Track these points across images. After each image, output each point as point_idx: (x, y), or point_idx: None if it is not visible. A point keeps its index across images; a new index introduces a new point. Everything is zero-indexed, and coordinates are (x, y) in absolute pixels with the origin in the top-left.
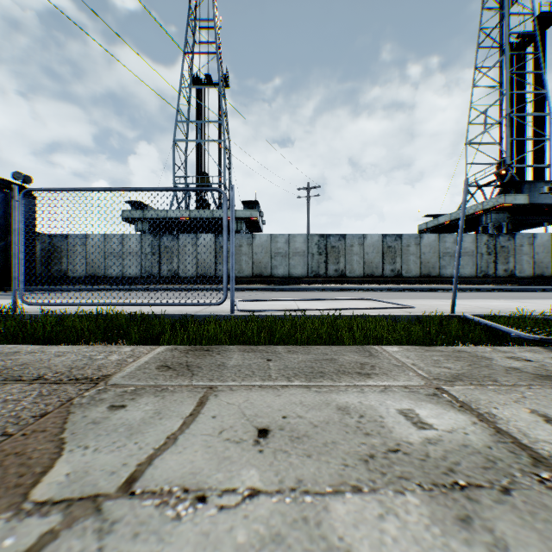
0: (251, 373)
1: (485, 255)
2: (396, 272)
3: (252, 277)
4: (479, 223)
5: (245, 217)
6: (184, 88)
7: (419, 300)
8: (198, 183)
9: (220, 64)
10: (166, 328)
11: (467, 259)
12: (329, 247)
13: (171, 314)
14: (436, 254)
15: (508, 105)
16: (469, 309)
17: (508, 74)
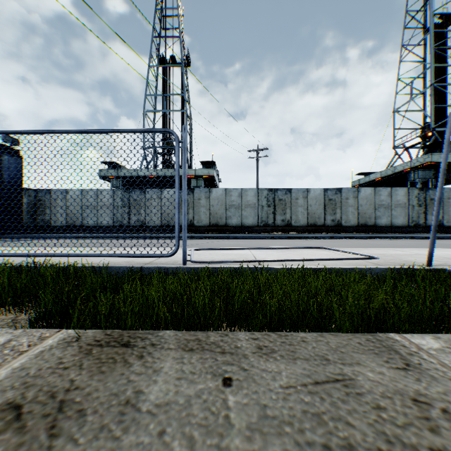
0: (186, 447)
1: (416, 207)
2: (336, 221)
3: (209, 226)
4: (407, 179)
5: (203, 175)
6: (152, 66)
7: (373, 249)
8: (164, 146)
9: (182, 46)
10: (98, 288)
11: (400, 210)
12: (276, 199)
13: (117, 266)
14: (372, 206)
15: (432, 76)
16: (438, 260)
17: (432, 49)
